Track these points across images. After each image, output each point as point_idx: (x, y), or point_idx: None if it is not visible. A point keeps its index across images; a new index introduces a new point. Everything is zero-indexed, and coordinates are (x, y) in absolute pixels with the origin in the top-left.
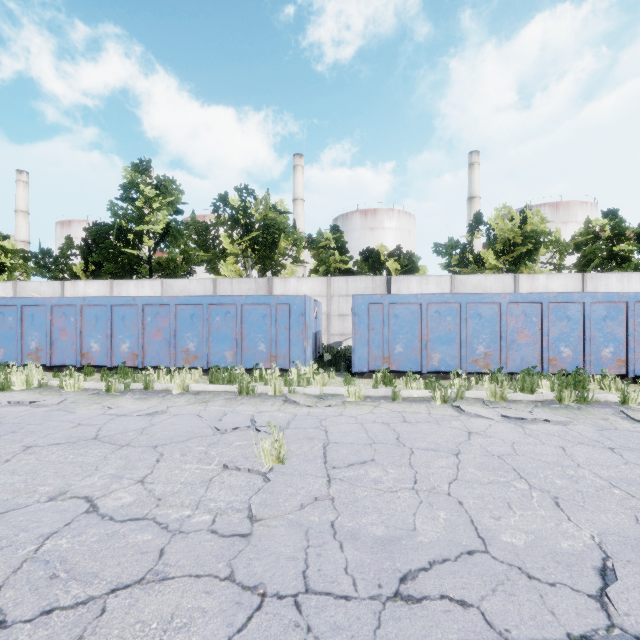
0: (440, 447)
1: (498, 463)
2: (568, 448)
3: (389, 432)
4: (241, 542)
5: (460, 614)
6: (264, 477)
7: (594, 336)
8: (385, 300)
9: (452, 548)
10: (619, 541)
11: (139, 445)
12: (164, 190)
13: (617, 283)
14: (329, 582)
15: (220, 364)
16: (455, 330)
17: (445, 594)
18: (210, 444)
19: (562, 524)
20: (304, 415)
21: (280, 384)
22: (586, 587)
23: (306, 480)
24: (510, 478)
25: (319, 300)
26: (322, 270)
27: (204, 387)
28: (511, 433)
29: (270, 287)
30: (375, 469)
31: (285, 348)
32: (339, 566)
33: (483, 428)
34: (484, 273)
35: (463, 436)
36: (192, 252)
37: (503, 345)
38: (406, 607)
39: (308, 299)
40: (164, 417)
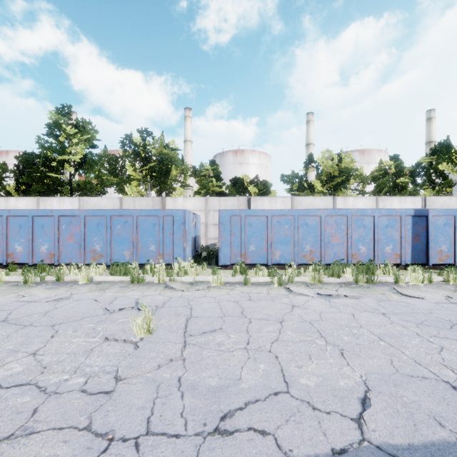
0: (271, 317)
1: (308, 327)
2: (356, 314)
3: (237, 308)
4: (104, 398)
5: (259, 441)
6: (135, 345)
7: (380, 238)
8: (242, 213)
9: (264, 391)
10: (378, 378)
11: (40, 325)
12: (82, 129)
13: (398, 203)
14: (166, 425)
15: (120, 261)
16: (290, 234)
17: (252, 426)
18: (99, 322)
19: (343, 368)
20: (177, 297)
21: (163, 275)
22: (351, 413)
23: (167, 346)
24: (314, 337)
25: (199, 213)
26: (203, 192)
27: (105, 278)
28: (321, 305)
29: (163, 204)
30: (221, 335)
31: (170, 248)
32: (177, 411)
33: (303, 302)
34: (314, 196)
35: (288, 309)
36: (104, 177)
37: (322, 245)
38: (221, 439)
39: (187, 212)
40: (67, 302)
